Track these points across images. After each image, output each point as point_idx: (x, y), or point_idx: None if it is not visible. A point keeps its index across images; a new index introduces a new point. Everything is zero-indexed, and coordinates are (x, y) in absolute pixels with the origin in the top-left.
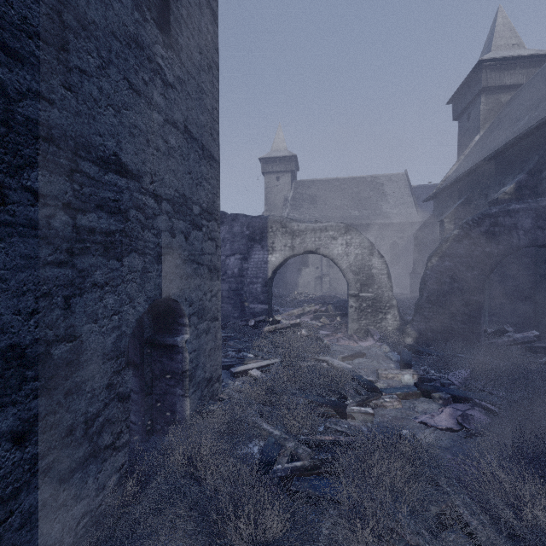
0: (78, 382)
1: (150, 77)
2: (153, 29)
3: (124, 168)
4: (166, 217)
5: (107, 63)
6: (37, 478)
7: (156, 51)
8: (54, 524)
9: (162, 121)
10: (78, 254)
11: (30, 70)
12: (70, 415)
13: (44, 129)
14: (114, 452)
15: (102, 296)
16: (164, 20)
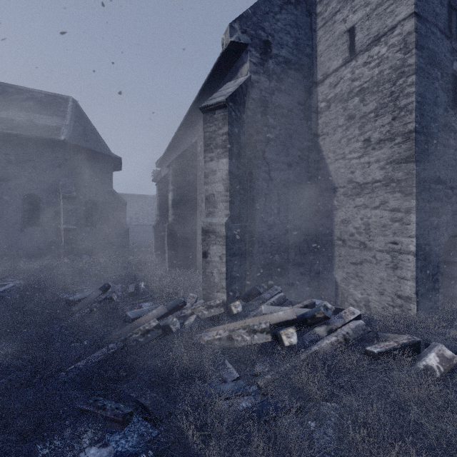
0: (430, 260)
1: (449, 135)
2: (450, 112)
3: (441, 181)
4: (455, 196)
5: (436, 144)
6: (423, 284)
7: (451, 121)
8: (425, 302)
9: (453, 151)
10: (430, 217)
11: (422, 163)
12: (428, 270)
13: (424, 179)
14: (438, 293)
15: (435, 232)
16: (454, 102)
